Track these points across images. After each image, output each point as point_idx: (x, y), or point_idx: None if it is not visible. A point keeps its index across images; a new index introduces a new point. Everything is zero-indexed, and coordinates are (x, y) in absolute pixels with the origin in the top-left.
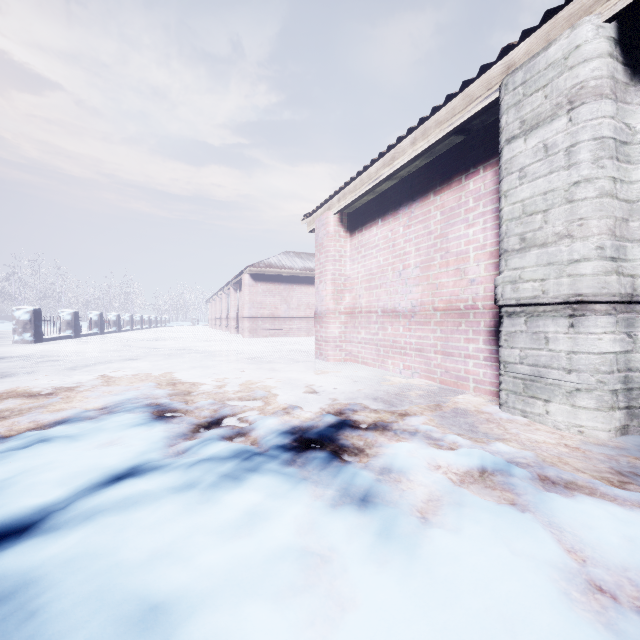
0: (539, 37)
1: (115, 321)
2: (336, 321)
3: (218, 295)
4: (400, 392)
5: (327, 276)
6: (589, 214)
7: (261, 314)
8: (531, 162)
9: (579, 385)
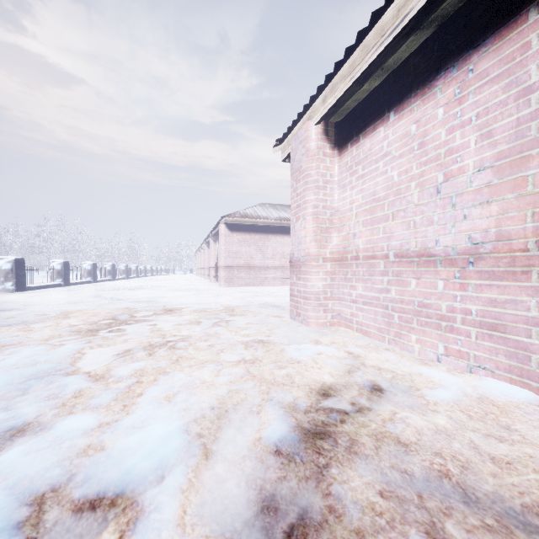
0: None
1: (110, 270)
2: (319, 271)
3: (202, 247)
4: (505, 450)
5: (307, 209)
6: None
7: (237, 263)
8: None
9: None
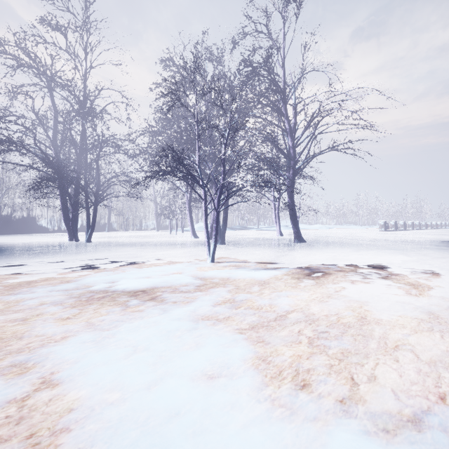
0: None
1: (410, 225)
2: None
3: None
4: None
5: None
6: None
7: None
8: None
9: None
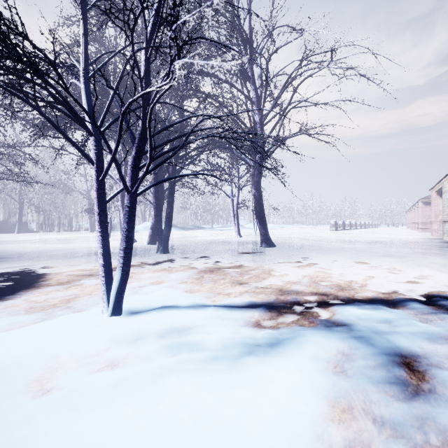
0: (445, 179)
1: (354, 224)
2: (435, 224)
3: (411, 209)
4: (432, 238)
5: (432, 211)
6: (445, 209)
7: (429, 221)
8: (443, 199)
9: (444, 233)
